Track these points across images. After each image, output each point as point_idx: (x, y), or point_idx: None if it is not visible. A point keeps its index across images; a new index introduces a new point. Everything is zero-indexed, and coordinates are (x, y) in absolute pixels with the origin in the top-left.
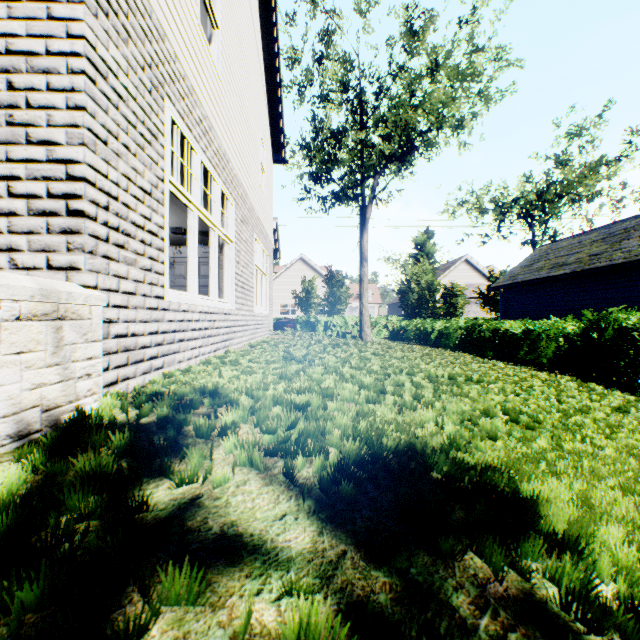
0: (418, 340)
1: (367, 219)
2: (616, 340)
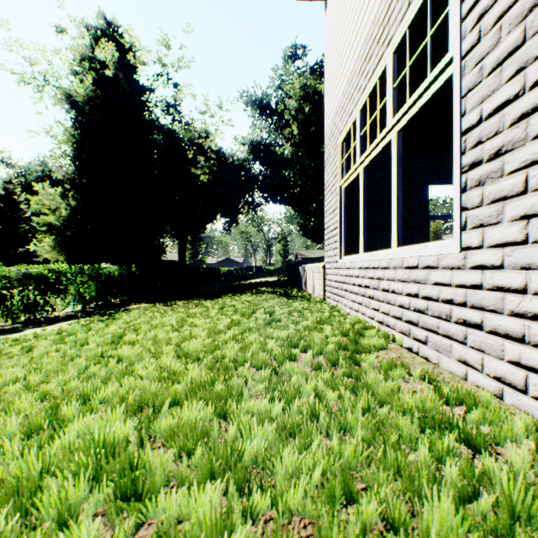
0: None
1: None
2: None
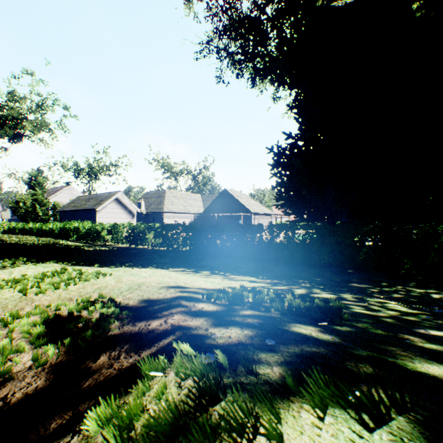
0: (21, 234)
1: None
2: (64, 229)
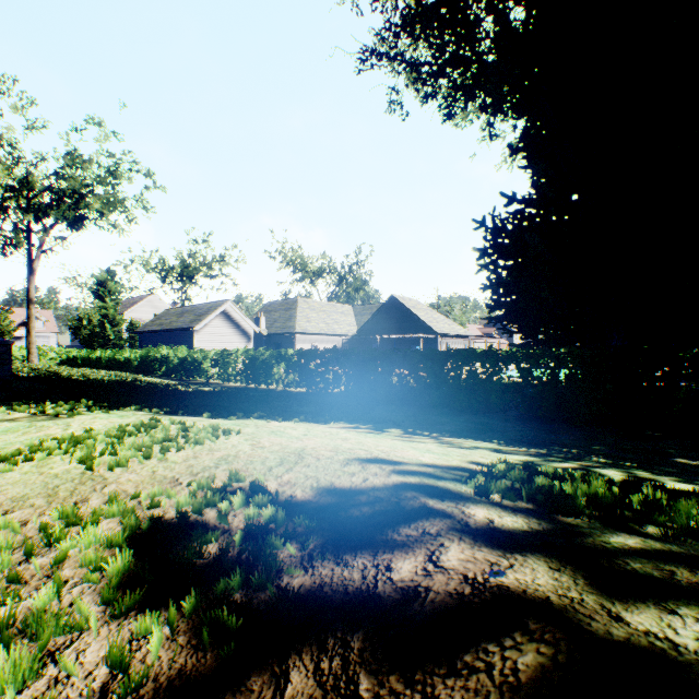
0: (85, 366)
1: (36, 269)
2: (146, 359)
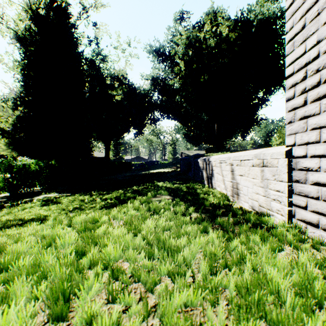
0: None
1: None
2: None
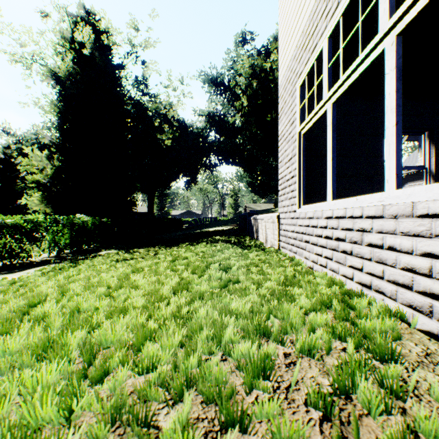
0: None
1: None
2: None
